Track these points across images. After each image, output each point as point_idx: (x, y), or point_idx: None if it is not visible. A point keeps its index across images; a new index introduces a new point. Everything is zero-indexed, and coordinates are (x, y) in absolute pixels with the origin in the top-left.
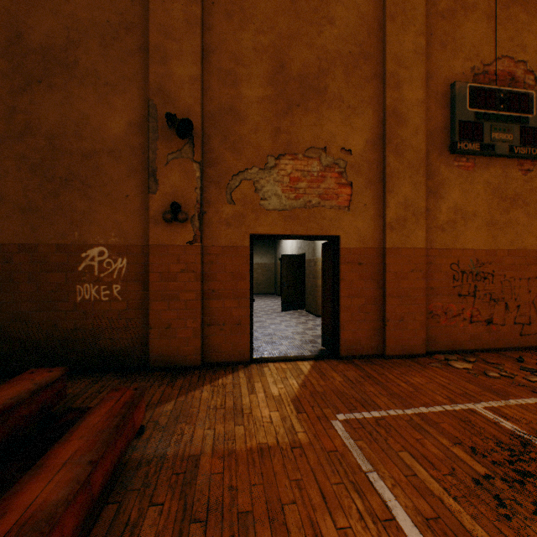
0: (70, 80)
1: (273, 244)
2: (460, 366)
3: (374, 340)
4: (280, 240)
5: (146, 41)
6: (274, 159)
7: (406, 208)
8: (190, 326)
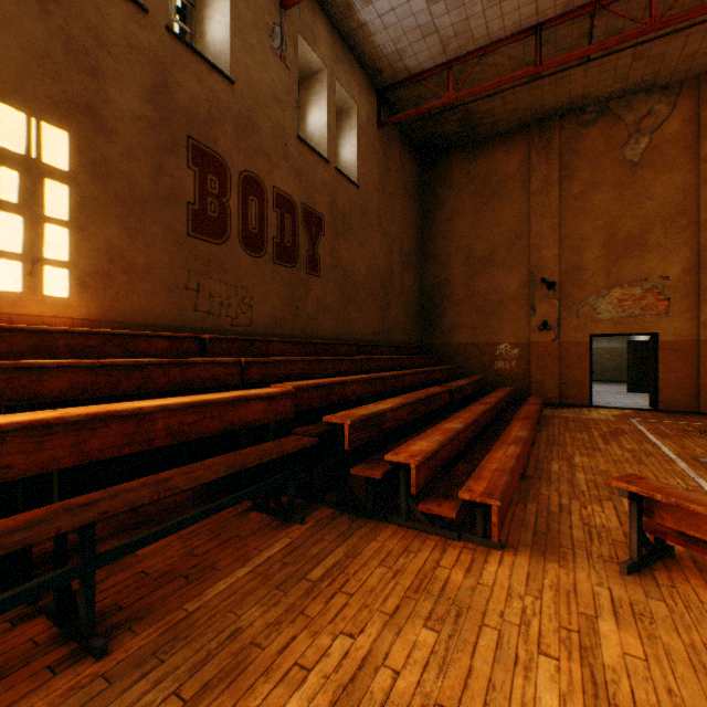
0: (491, 269)
1: None
2: None
3: (689, 402)
4: None
5: (527, 242)
6: (606, 290)
7: None
8: (552, 383)
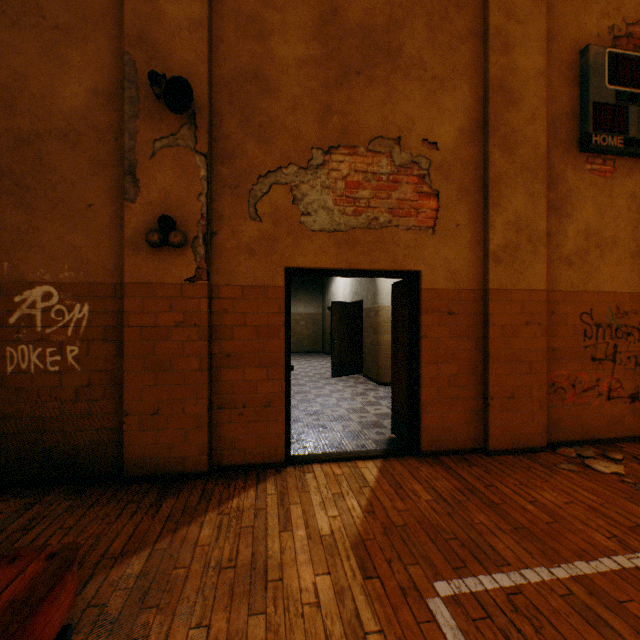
0: None
1: (320, 289)
2: (605, 469)
3: (471, 427)
4: (329, 284)
5: None
6: (322, 154)
7: (518, 230)
8: (190, 411)
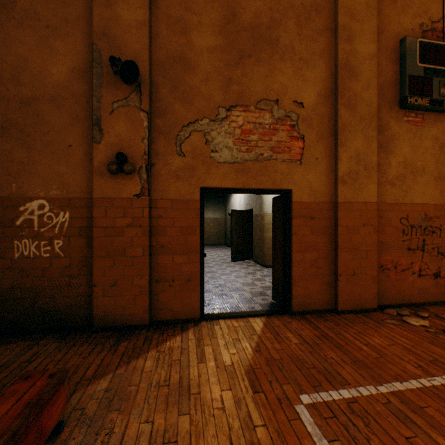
0: (6, 20)
1: (223, 201)
2: (416, 323)
3: (326, 295)
4: (230, 197)
5: None
6: (225, 111)
7: (358, 162)
8: (136, 284)
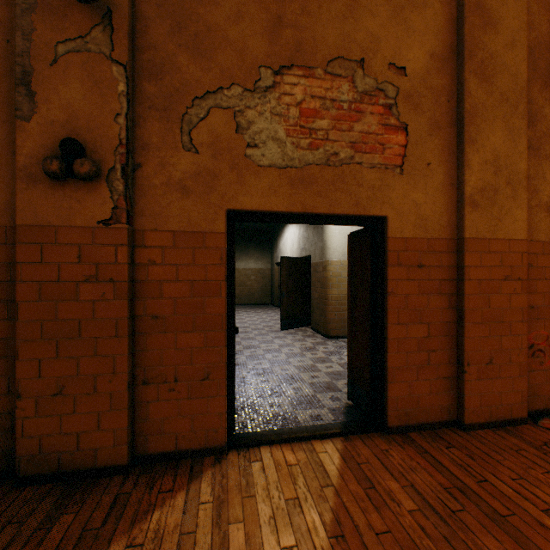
0: None
1: (269, 246)
2: None
3: (443, 396)
4: (278, 241)
5: None
6: (272, 73)
7: (497, 171)
8: (104, 389)
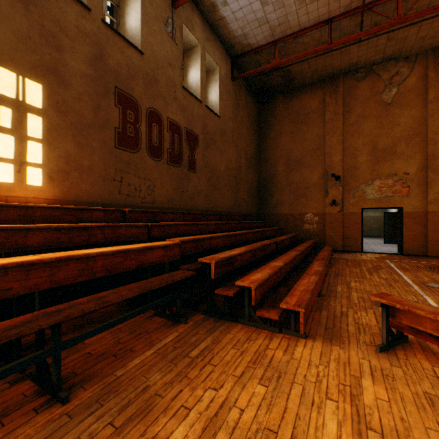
0: (301, 167)
1: None
2: None
3: (421, 249)
4: None
5: (323, 151)
6: (371, 181)
7: None
8: (338, 238)
